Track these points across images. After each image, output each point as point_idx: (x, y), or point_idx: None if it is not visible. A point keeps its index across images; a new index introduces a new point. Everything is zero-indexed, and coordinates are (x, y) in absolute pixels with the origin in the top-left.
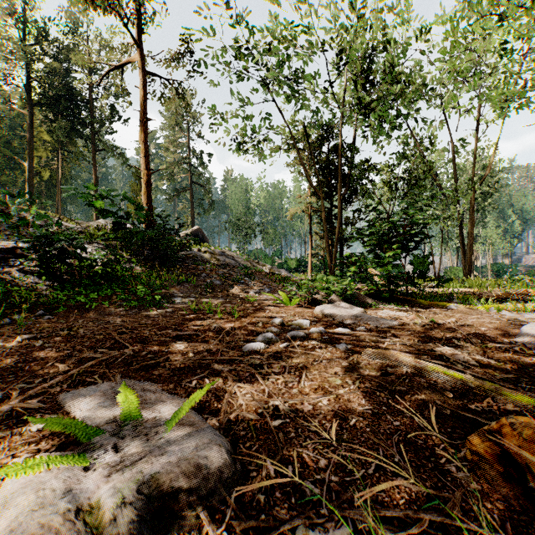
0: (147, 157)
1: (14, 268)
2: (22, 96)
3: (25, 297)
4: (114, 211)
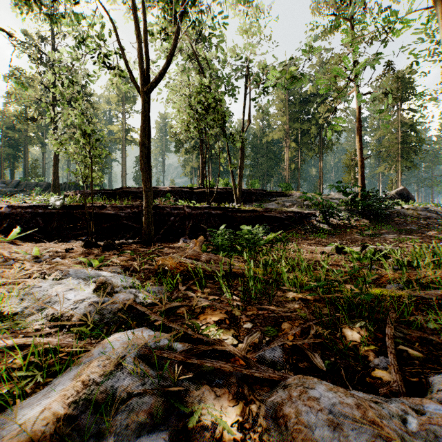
0: (361, 150)
1: (314, 220)
2: (282, 127)
3: (323, 230)
4: (349, 193)
